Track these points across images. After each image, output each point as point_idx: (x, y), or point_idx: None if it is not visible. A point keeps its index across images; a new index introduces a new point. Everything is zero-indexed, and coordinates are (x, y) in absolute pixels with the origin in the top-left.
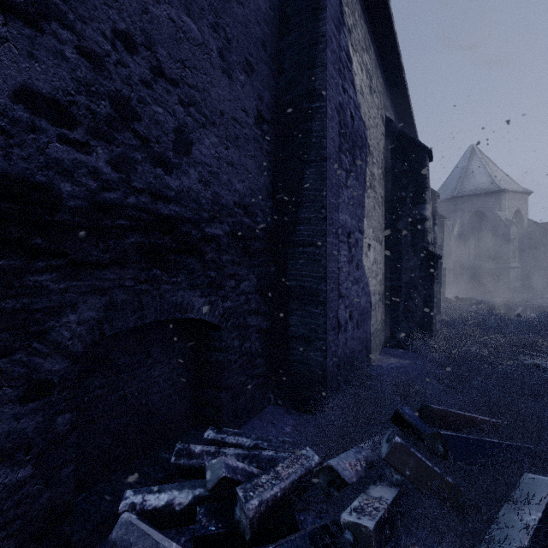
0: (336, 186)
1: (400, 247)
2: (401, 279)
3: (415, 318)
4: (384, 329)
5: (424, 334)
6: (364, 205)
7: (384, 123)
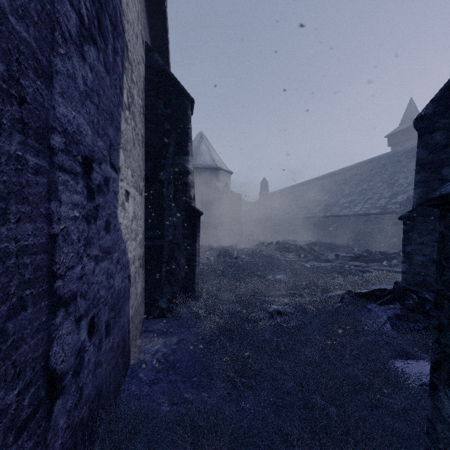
0: (39, 4)
1: (162, 201)
2: (163, 237)
3: (178, 281)
4: (144, 298)
5: (187, 296)
6: (120, 128)
7: (145, 50)
